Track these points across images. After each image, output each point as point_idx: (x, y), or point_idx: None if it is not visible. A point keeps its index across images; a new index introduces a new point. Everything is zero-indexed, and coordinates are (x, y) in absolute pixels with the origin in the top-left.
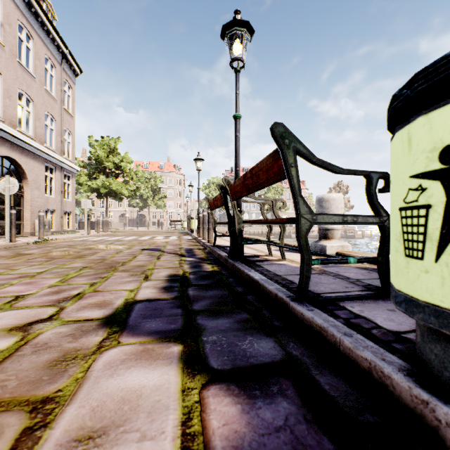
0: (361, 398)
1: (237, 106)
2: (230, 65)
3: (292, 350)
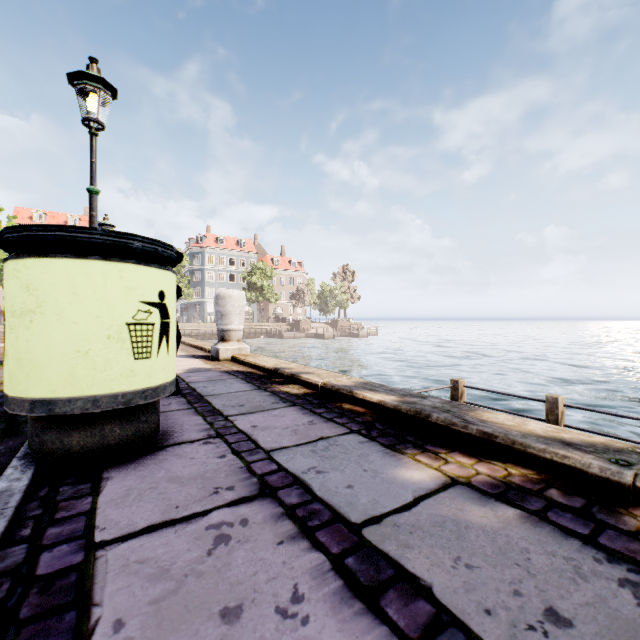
0: (6, 465)
1: (93, 178)
2: (82, 123)
3: (1, 446)
